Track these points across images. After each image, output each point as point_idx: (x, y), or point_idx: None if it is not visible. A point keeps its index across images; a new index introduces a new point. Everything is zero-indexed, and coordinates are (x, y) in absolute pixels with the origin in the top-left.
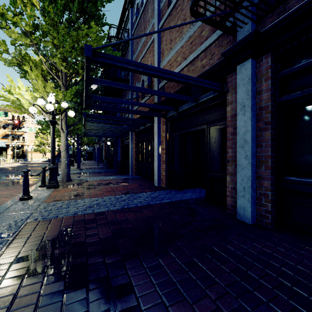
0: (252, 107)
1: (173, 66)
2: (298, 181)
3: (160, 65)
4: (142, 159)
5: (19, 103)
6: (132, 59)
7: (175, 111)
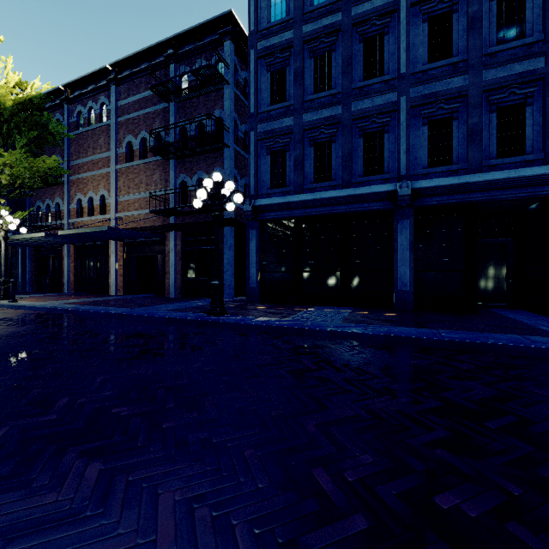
0: (175, 251)
1: (132, 207)
2: (189, 279)
3: (117, 198)
4: (87, 274)
5: None
6: (69, 163)
7: (134, 240)
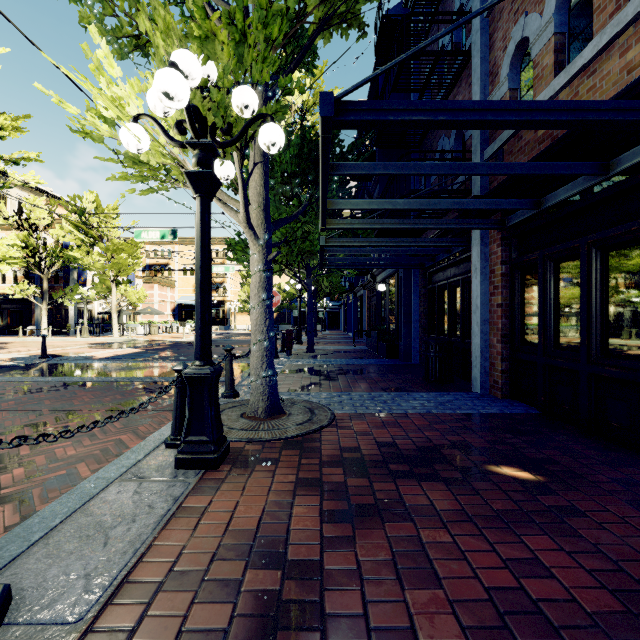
0: None
1: None
2: None
3: None
4: (547, 336)
5: (134, 154)
6: None
7: None
